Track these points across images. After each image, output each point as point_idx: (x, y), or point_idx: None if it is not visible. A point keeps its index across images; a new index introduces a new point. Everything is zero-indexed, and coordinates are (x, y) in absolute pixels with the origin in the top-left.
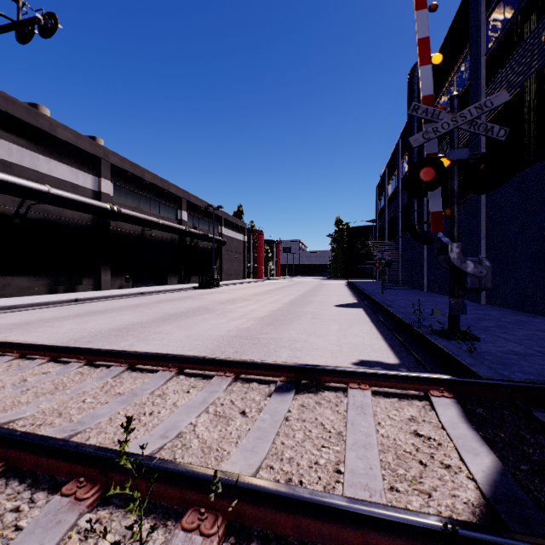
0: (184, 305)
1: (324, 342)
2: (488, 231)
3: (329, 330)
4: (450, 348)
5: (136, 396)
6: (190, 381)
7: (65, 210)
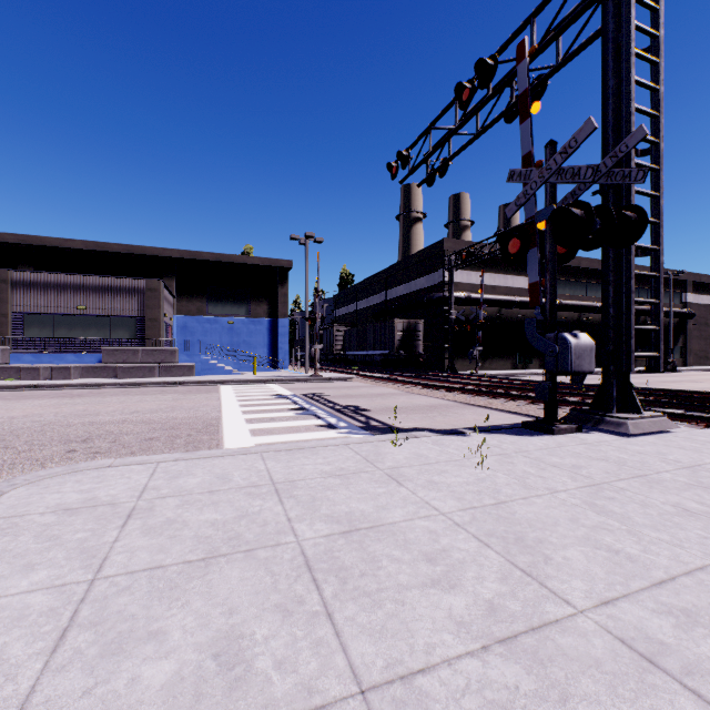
0: None
1: None
2: None
3: None
4: None
5: None
6: None
7: (521, 310)
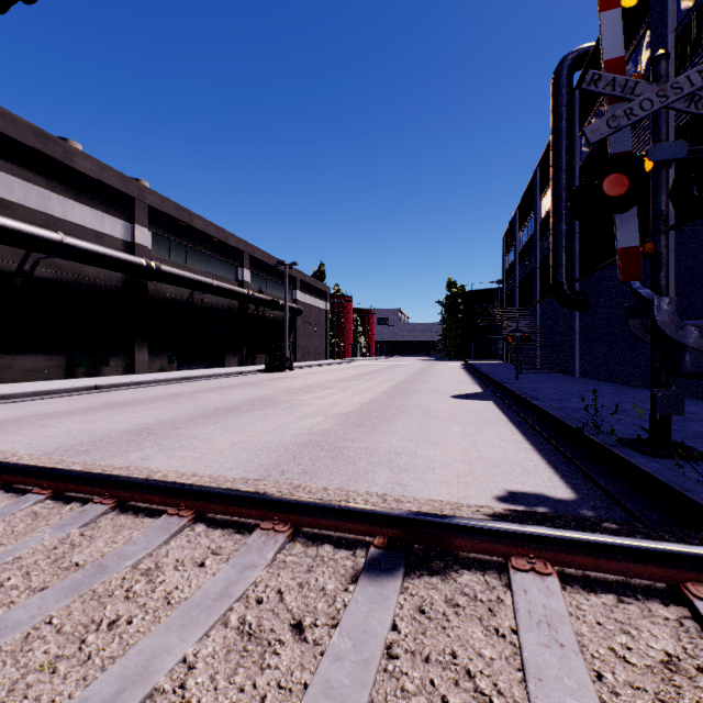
0: (240, 394)
1: (444, 456)
2: (680, 288)
3: (448, 436)
4: (666, 475)
5: (102, 574)
6: (212, 537)
7: (85, 267)
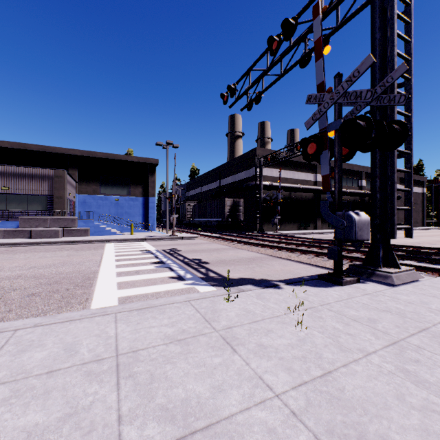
0: None
1: None
2: None
3: None
4: None
5: None
6: None
7: (303, 193)
